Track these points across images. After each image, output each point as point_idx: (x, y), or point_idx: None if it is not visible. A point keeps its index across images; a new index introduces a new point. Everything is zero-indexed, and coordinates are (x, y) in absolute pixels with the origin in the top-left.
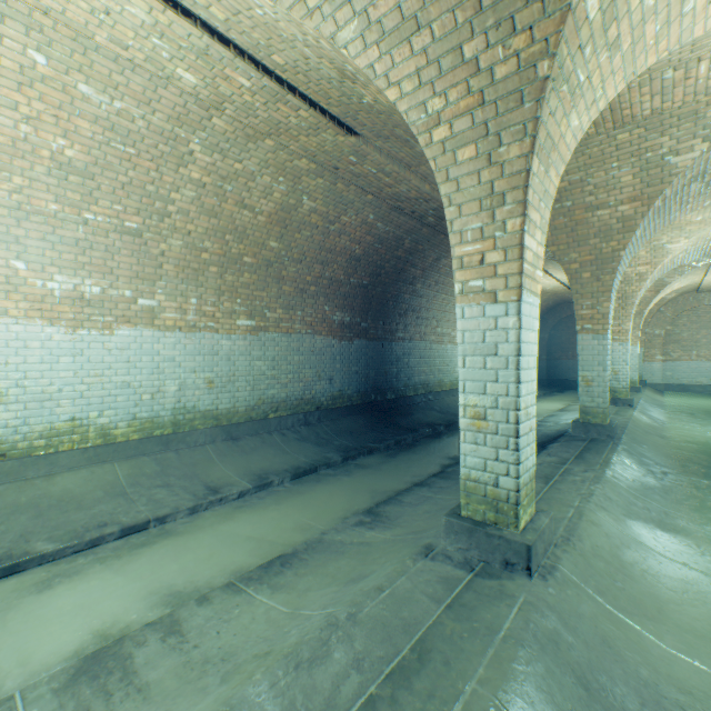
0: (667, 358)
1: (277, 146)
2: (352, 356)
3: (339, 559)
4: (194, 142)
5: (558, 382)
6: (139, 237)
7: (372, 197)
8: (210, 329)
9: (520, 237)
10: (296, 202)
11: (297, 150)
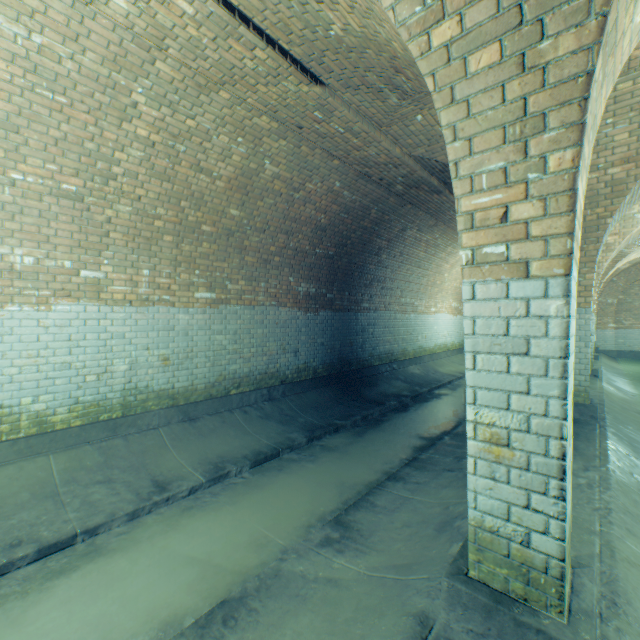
0: (619, 325)
1: (233, 99)
2: (318, 327)
3: (299, 613)
4: (137, 92)
5: None
6: (80, 201)
7: (339, 162)
8: (165, 302)
9: (571, 178)
10: (257, 167)
11: (255, 104)
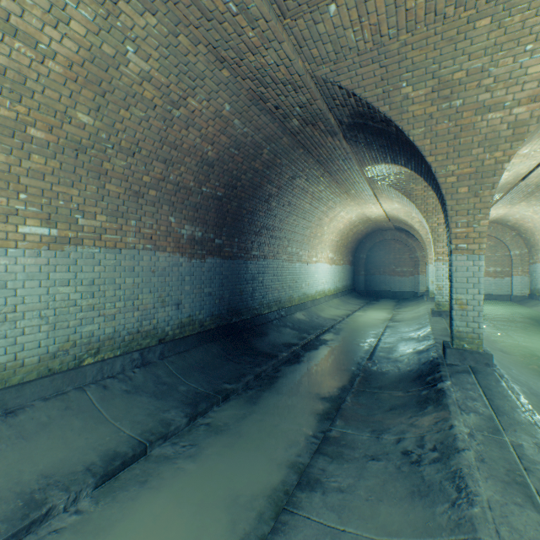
0: None
1: None
2: (205, 275)
3: None
4: None
5: (373, 292)
6: None
7: (229, 74)
8: None
9: None
10: (115, 53)
11: None
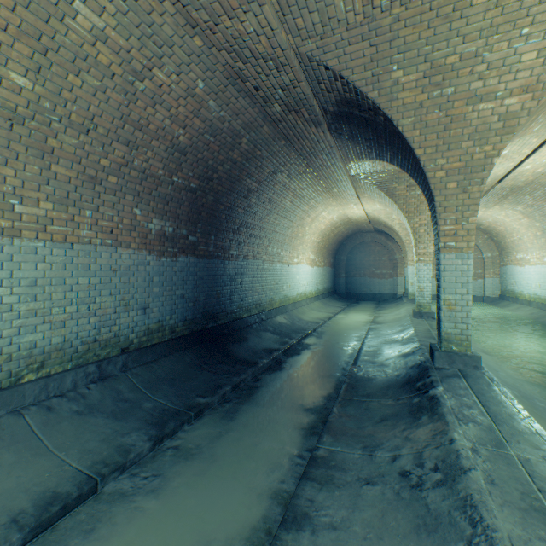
0: None
1: None
2: (177, 276)
3: None
4: None
5: (353, 295)
6: None
7: (202, 43)
8: None
9: None
10: None
11: None
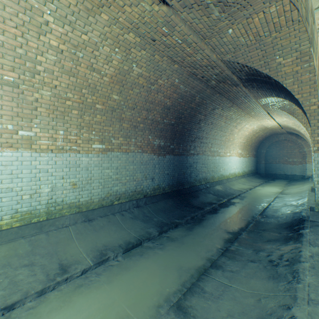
0: None
1: (110, 20)
2: (165, 164)
3: None
4: (47, 13)
5: (270, 175)
6: (16, 87)
7: (177, 66)
8: (74, 150)
9: None
10: (128, 68)
11: (124, 22)
